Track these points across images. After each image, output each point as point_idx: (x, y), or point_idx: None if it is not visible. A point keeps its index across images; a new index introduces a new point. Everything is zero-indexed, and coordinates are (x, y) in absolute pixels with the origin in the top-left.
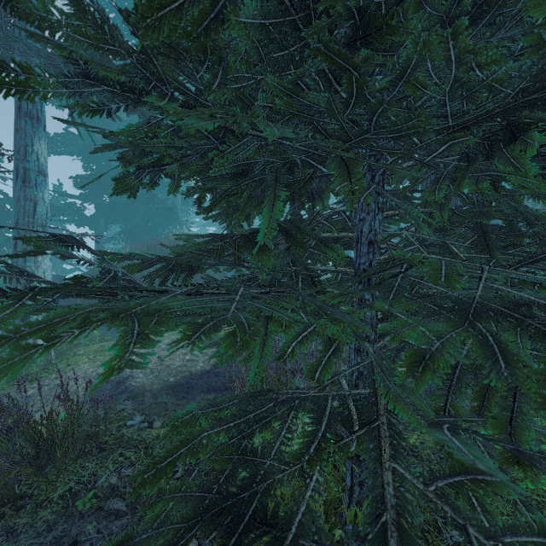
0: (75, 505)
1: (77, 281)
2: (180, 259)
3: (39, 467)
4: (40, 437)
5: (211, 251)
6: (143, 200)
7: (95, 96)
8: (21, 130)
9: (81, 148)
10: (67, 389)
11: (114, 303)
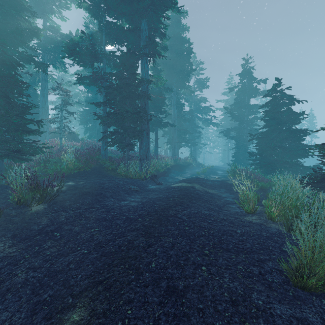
0: None
1: None
2: None
3: None
4: None
5: None
6: None
7: None
8: None
9: None
10: None
11: None
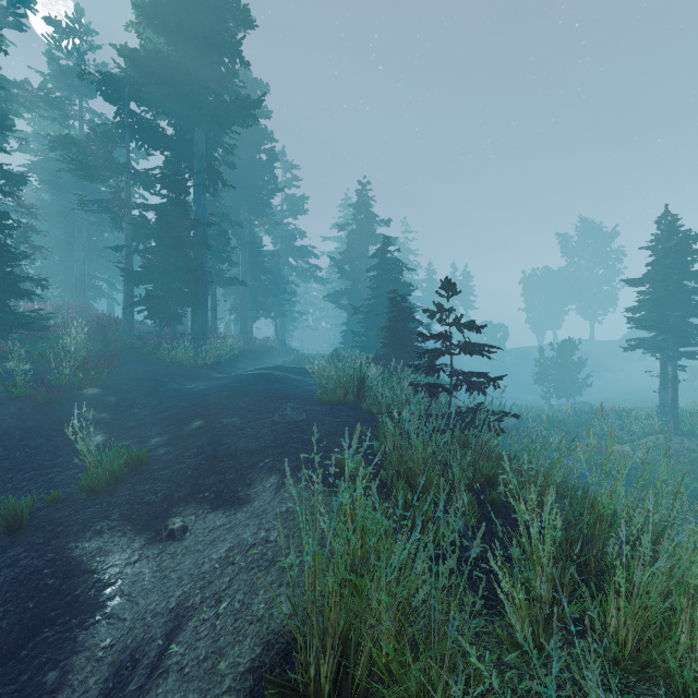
0: None
1: None
2: None
3: None
4: None
5: None
6: None
7: None
8: None
9: None
10: None
11: None
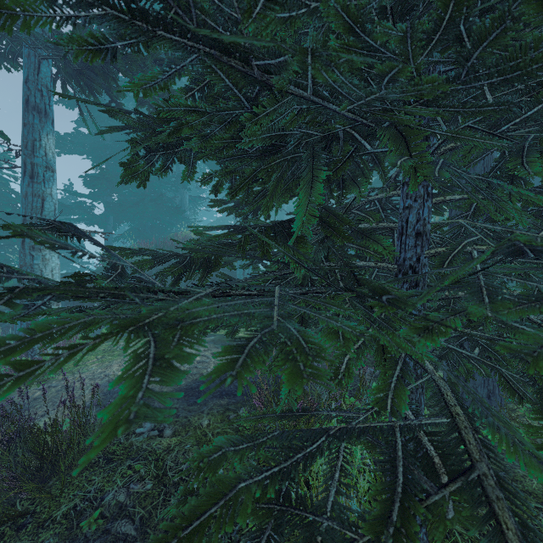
0: (80, 526)
1: (78, 278)
2: (203, 251)
3: (43, 479)
4: (44, 446)
5: (230, 245)
6: (152, 199)
7: (104, 96)
8: (29, 125)
9: (91, 147)
10: (73, 394)
11: (122, 305)
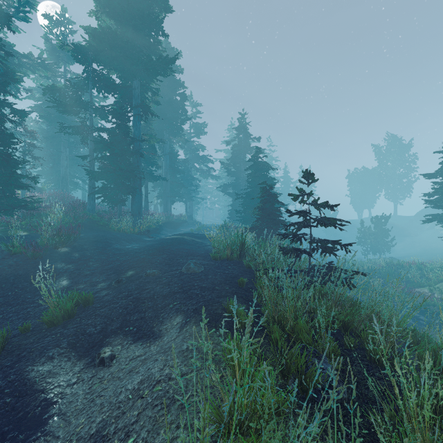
0: None
1: None
2: None
3: None
4: None
5: None
6: None
7: None
8: None
9: None
10: None
11: None
